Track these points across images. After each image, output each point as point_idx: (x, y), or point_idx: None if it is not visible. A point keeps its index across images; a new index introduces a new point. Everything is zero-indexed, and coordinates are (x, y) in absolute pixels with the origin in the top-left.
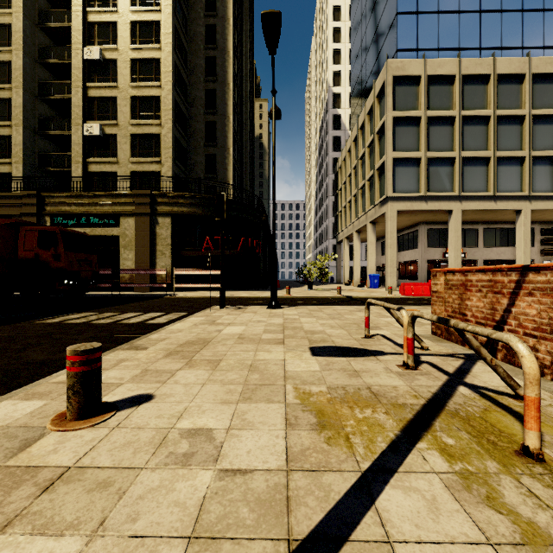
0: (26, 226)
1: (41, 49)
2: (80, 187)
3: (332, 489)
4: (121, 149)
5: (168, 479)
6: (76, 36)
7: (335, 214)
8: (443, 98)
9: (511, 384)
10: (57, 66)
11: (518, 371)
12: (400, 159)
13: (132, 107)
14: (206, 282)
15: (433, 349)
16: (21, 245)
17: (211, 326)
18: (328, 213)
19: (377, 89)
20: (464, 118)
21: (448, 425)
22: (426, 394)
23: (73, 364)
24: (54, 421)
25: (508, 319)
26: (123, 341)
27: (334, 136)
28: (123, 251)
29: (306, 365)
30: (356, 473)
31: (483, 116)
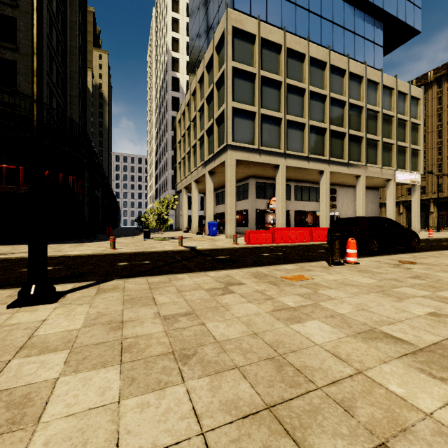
0: None
1: None
2: None
3: None
4: None
5: None
6: None
7: (174, 166)
8: (273, 63)
9: None
10: None
11: None
12: (238, 110)
13: None
14: None
15: None
16: None
17: None
18: (168, 166)
19: (216, 39)
20: (288, 86)
21: None
22: None
23: None
24: None
25: None
26: None
27: (173, 96)
28: None
29: None
30: None
31: (301, 88)
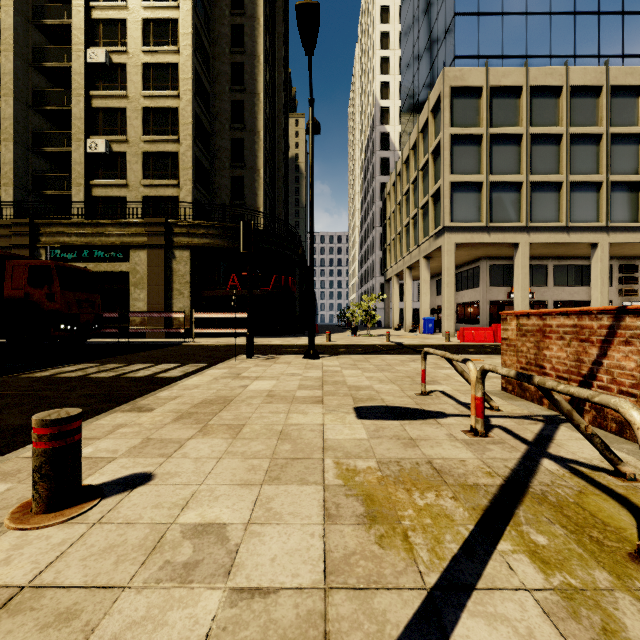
0: (14, 260)
1: (35, 51)
2: (82, 214)
3: (387, 619)
4: (131, 170)
5: (158, 606)
6: (77, 36)
7: (383, 248)
8: (508, 112)
9: (610, 458)
10: (55, 70)
11: (612, 437)
12: (459, 183)
13: (144, 120)
14: (232, 326)
15: (504, 409)
16: (7, 283)
17: (234, 380)
18: (375, 247)
19: (431, 102)
20: (532, 137)
21: (535, 515)
22: (502, 470)
23: (41, 438)
24: (15, 514)
25: (598, 373)
26: (124, 400)
27: (382, 157)
28: (134, 290)
29: (350, 431)
30: (420, 593)
31: (554, 134)
